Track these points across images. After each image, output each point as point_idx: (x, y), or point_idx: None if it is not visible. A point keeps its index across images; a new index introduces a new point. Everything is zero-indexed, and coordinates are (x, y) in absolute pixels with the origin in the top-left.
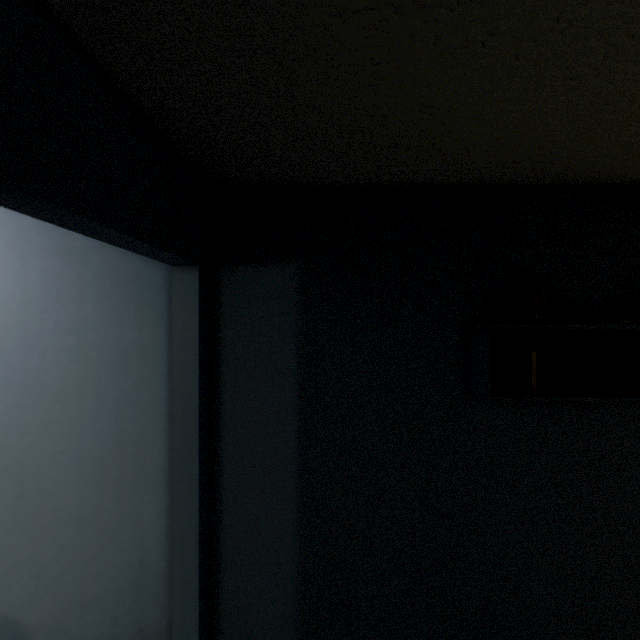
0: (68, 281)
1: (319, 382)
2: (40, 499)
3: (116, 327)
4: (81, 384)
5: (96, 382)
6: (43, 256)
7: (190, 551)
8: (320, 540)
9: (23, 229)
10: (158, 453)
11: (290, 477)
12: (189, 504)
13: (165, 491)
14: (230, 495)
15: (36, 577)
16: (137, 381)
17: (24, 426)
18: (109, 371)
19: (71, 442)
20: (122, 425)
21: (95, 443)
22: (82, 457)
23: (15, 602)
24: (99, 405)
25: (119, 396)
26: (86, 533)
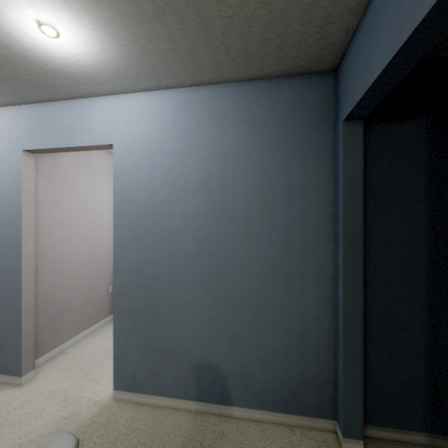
0: (251, 142)
1: (445, 206)
2: (232, 287)
3: (285, 171)
4: (260, 211)
5: (271, 209)
6: (234, 126)
7: (356, 322)
8: (446, 325)
9: (221, 109)
10: (316, 258)
11: (420, 277)
12: (355, 289)
13: (321, 284)
14: (371, 289)
15: (230, 338)
16: (300, 208)
17: (222, 239)
18: (280, 201)
19: (253, 249)
20: (289, 238)
21: (270, 250)
22: (261, 260)
23: (216, 354)
24: (273, 225)
25: (287, 218)
26: (264, 311)
